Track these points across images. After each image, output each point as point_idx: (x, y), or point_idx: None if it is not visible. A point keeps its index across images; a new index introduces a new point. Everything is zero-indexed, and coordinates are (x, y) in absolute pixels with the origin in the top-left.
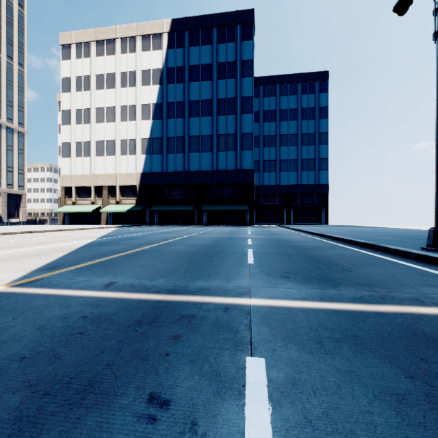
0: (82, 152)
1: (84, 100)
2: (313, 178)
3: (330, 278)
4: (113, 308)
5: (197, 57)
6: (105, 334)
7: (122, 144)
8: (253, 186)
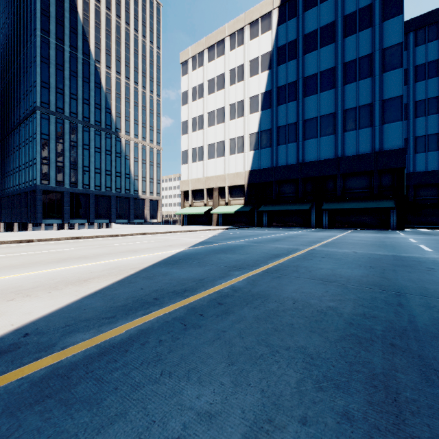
0: (196, 157)
1: (198, 108)
2: None
3: None
4: None
5: (314, 21)
6: None
7: (230, 143)
8: (403, 173)
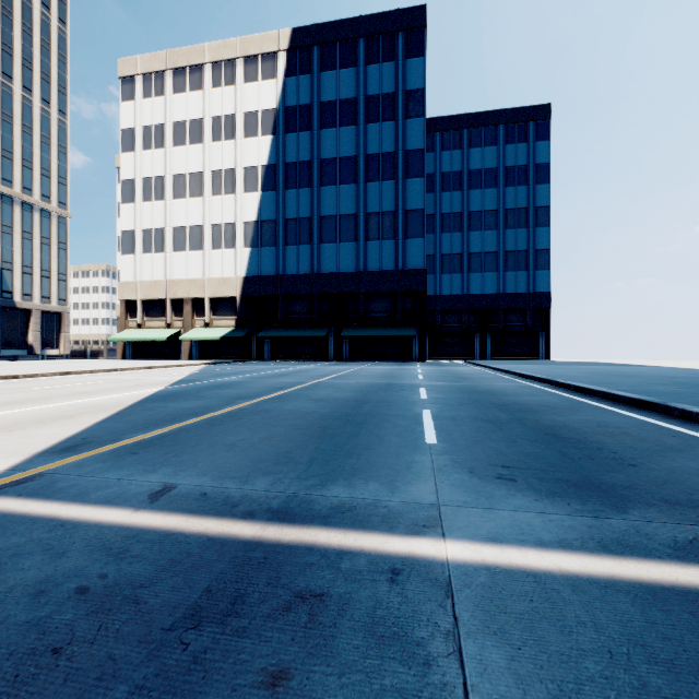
0: (152, 245)
1: (155, 164)
2: (524, 282)
3: (599, 484)
4: (150, 564)
5: (333, 89)
6: (110, 656)
7: (213, 231)
8: (425, 297)
